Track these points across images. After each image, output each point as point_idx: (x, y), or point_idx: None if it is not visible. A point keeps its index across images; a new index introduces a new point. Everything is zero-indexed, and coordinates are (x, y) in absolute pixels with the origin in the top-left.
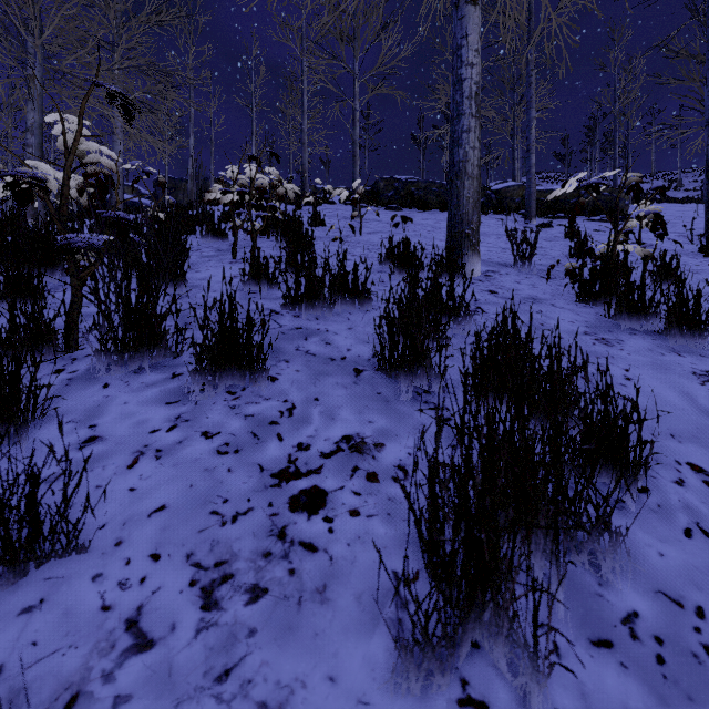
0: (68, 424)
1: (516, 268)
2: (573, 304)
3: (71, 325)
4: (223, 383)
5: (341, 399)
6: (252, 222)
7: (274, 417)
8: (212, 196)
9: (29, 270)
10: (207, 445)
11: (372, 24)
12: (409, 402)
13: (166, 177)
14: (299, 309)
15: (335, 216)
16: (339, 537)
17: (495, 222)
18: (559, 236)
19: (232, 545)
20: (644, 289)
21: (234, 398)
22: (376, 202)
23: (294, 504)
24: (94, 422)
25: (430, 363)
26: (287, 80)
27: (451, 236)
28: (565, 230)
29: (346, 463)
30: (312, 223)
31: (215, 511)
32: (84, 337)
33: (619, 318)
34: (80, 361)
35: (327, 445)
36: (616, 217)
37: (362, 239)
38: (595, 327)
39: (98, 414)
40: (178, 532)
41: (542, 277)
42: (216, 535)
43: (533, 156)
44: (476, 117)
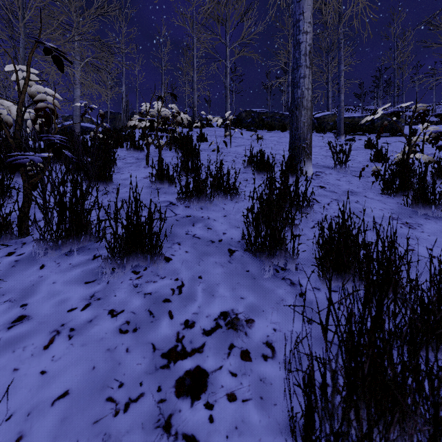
0: (5, 304)
1: (336, 169)
2: (379, 195)
3: (23, 217)
4: (129, 265)
5: (219, 276)
6: (158, 140)
7: (167, 294)
8: (132, 123)
9: (2, 176)
10: (112, 324)
11: (238, 11)
12: (270, 279)
13: (108, 111)
14: (189, 201)
15: (214, 135)
16: (218, 428)
17: (317, 138)
18: (361, 147)
19: (121, 440)
20: (434, 186)
21: (137, 277)
22: (240, 125)
23: (179, 388)
24: (26, 301)
25: (286, 247)
26: (184, 49)
27: (293, 149)
28: (365, 143)
29: (223, 341)
30: (199, 140)
31: (110, 397)
32: (33, 226)
33: (415, 207)
34: (27, 245)
35: (208, 322)
36: (410, 135)
37: (232, 150)
38: (399, 213)
39: (30, 294)
40: (75, 423)
41: (354, 176)
42: (108, 427)
43: (342, 95)
44: (310, 68)
